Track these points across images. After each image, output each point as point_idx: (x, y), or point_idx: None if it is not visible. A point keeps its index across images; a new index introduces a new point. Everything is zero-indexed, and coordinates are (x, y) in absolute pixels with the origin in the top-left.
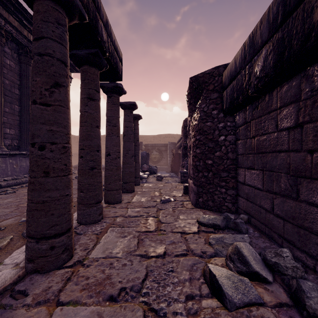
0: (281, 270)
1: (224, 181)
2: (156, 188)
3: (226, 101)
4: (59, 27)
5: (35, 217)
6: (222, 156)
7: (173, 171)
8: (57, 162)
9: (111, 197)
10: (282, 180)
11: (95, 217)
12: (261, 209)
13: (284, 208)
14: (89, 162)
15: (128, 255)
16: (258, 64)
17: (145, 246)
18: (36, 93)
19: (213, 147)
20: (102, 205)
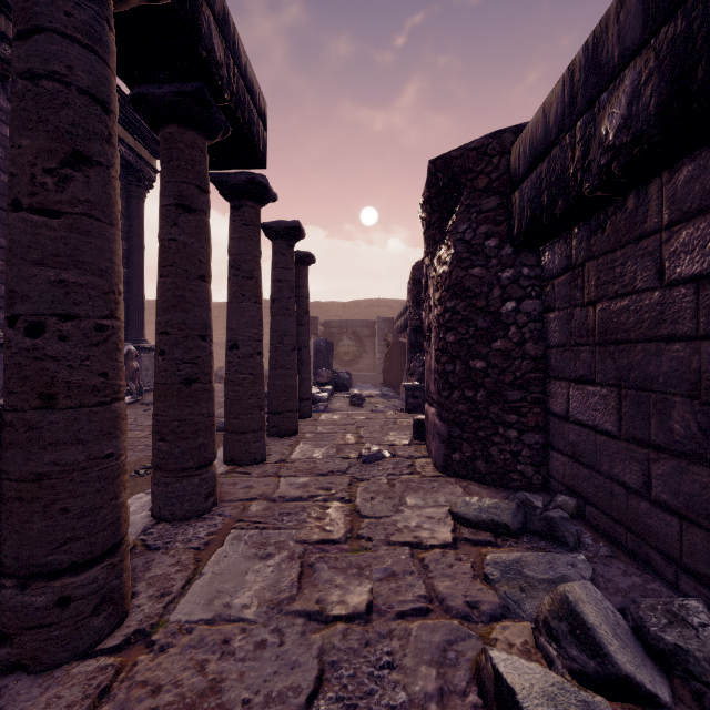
0: (696, 672)
1: (516, 412)
2: (348, 424)
3: (520, 214)
4: (86, 5)
5: (14, 519)
6: (511, 350)
7: (388, 383)
8: (78, 369)
9: (239, 448)
10: (678, 413)
11: (195, 502)
12: (614, 486)
13: (682, 487)
14: (180, 365)
15: (273, 612)
16: (610, 113)
17: (320, 586)
18: (20, 181)
19: (489, 328)
20: (215, 472)
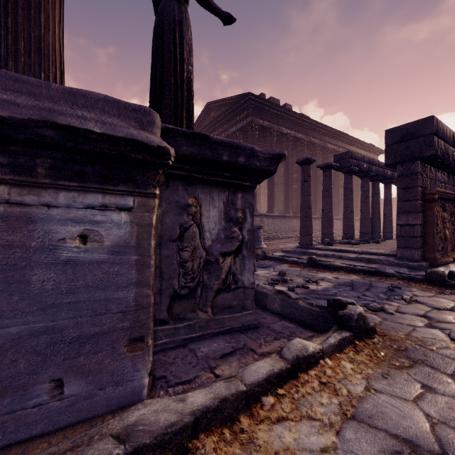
0: None
1: None
2: None
3: None
4: None
5: None
6: None
7: None
8: None
9: None
10: None
11: None
12: None
13: None
14: None
15: None
16: None
17: None
18: None
19: None
20: None
